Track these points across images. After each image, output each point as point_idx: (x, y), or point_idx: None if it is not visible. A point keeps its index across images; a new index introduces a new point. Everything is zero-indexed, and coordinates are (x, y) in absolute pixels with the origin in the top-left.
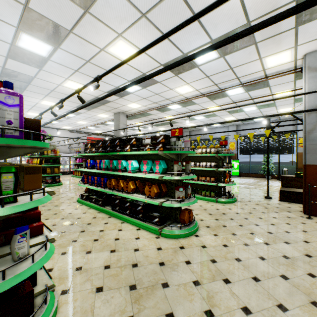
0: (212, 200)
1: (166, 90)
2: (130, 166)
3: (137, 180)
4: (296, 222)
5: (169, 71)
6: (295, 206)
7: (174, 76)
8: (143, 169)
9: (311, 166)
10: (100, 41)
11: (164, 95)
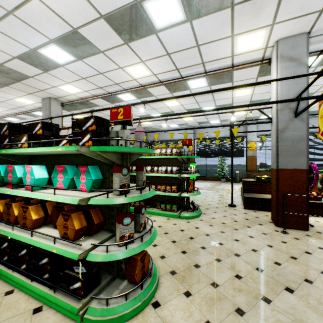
0: (174, 215)
1: (113, 69)
2: (28, 176)
3: (50, 201)
4: (277, 242)
5: (115, 33)
6: (262, 215)
7: (123, 43)
8: (58, 182)
9: (283, 171)
10: None
11: (111, 77)
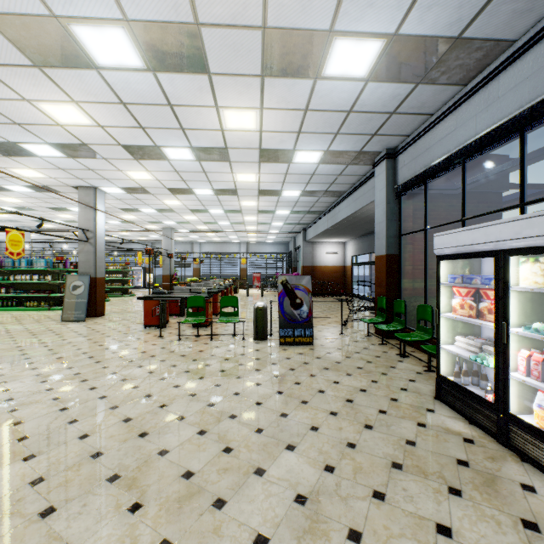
0: (120, 296)
1: None
2: None
3: None
4: None
5: None
6: None
7: None
8: None
9: (164, 275)
10: (55, 214)
11: None
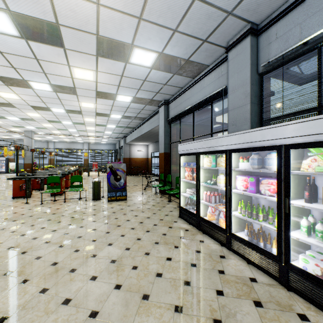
0: None
1: None
2: None
3: None
4: None
5: None
6: None
7: None
8: None
9: (26, 164)
10: None
11: None
